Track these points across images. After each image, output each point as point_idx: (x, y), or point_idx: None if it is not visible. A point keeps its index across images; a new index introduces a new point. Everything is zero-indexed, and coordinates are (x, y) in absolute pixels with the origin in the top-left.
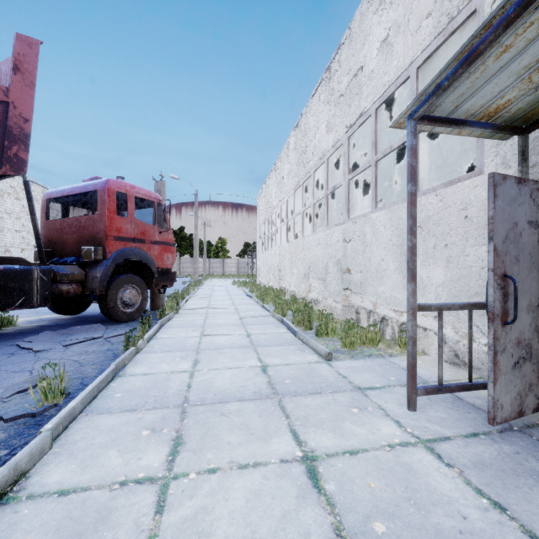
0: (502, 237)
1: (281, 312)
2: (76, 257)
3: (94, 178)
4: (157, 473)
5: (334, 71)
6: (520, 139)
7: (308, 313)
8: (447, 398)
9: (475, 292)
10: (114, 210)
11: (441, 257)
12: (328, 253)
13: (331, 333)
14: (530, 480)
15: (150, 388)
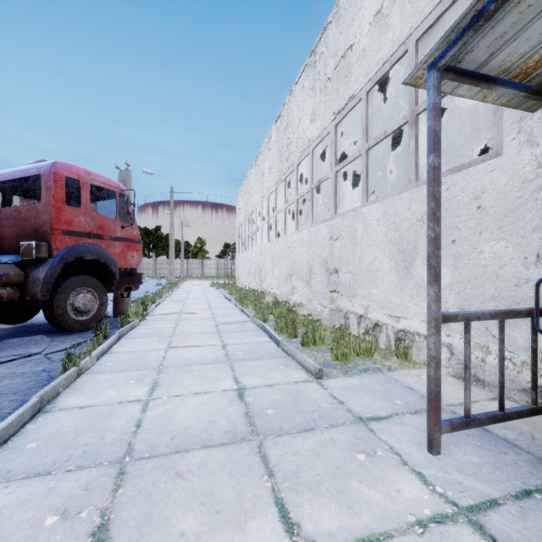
0: None
1: (262, 317)
2: (15, 255)
3: (40, 161)
4: None
5: (320, 53)
6: None
7: (292, 319)
8: (471, 431)
9: (491, 296)
10: (62, 199)
11: (447, 254)
12: (313, 252)
13: (319, 342)
14: None
15: (82, 431)
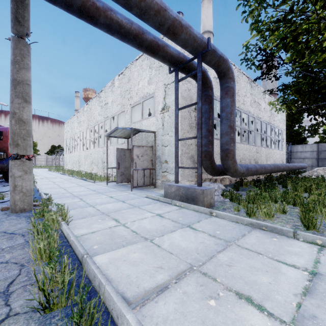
0: (118, 157)
1: (81, 176)
2: None
3: None
4: (64, 190)
5: (101, 96)
6: (127, 140)
7: (91, 176)
8: (115, 184)
9: None
10: None
11: None
12: (99, 156)
13: (97, 179)
14: (116, 186)
15: (50, 187)
